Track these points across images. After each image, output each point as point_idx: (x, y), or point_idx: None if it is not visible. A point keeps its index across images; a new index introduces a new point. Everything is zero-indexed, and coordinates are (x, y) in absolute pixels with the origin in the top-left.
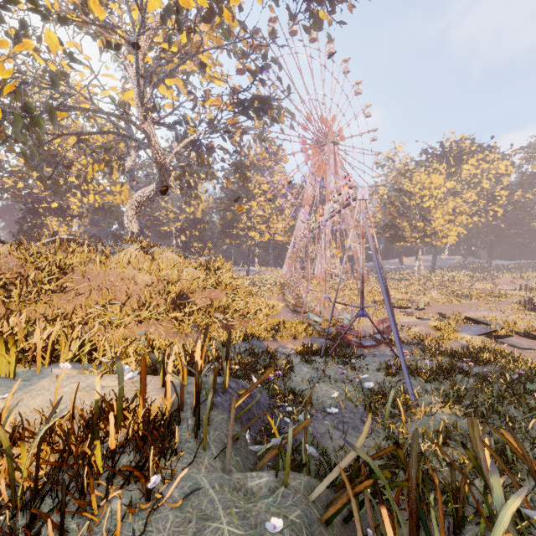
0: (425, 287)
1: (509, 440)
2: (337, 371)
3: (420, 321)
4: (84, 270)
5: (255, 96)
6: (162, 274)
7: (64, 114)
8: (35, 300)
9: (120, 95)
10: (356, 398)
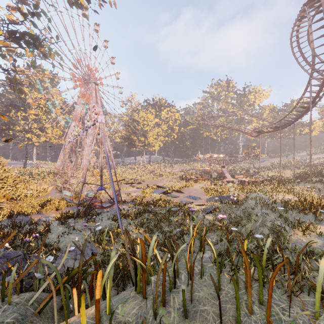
0: (145, 172)
1: (145, 236)
2: (82, 225)
3: (138, 189)
4: None
5: (26, 32)
6: None
7: None
8: None
9: None
10: (90, 237)
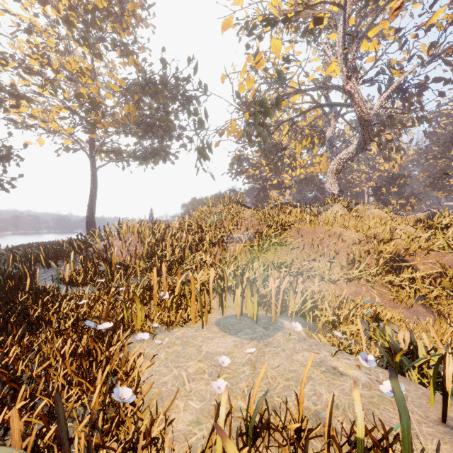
0: None
1: None
2: None
3: None
4: (298, 228)
5: None
6: (370, 232)
7: (284, 103)
8: (266, 250)
9: (323, 72)
10: None
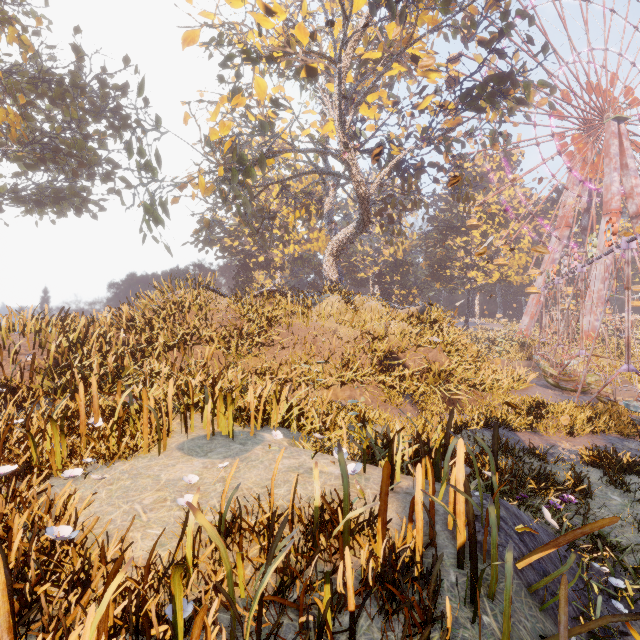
0: None
1: None
2: None
3: None
4: (288, 323)
5: (488, 77)
6: (366, 327)
7: (271, 161)
8: (248, 352)
9: (319, 130)
10: None
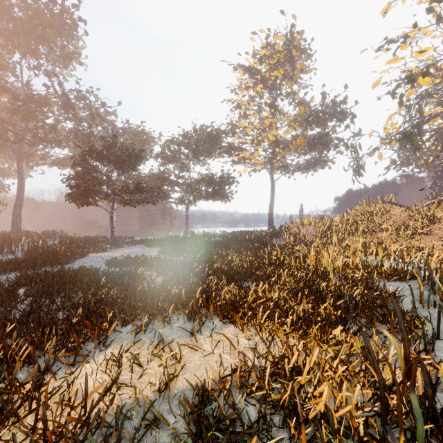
0: None
1: None
2: None
3: None
4: None
5: None
6: None
7: (436, 118)
8: (412, 238)
9: None
10: None
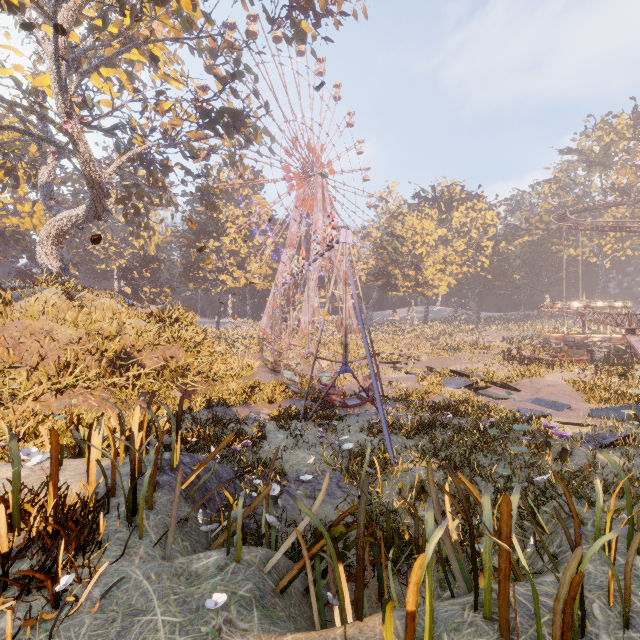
0: (417, 340)
1: (464, 482)
2: (316, 435)
3: (409, 376)
4: None
5: (224, 108)
6: (94, 327)
7: None
8: None
9: (29, 78)
10: (334, 462)
